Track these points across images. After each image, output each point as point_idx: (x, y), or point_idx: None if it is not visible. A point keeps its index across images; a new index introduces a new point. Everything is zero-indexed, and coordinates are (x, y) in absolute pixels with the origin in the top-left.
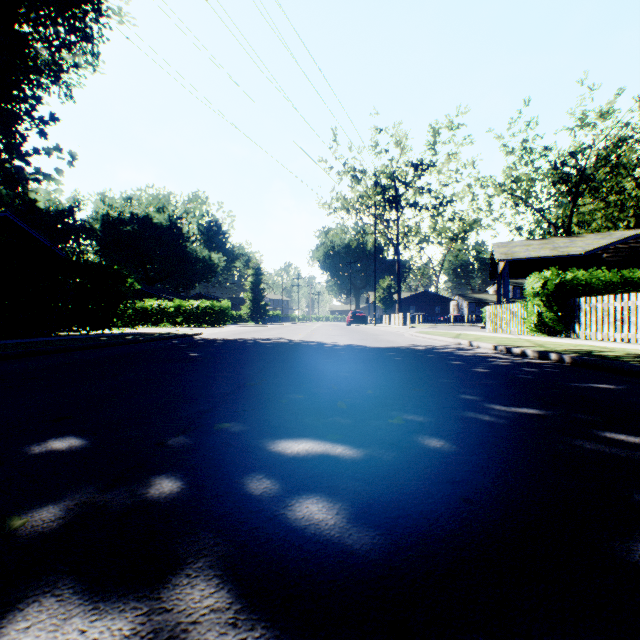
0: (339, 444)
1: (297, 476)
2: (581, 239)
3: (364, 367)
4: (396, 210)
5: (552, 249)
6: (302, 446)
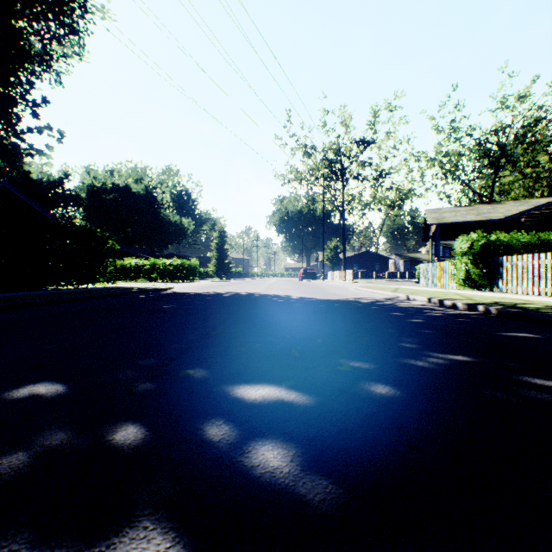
0: (293, 390)
1: (254, 422)
2: (502, 206)
3: (315, 318)
4: (342, 181)
5: (477, 214)
6: (259, 392)
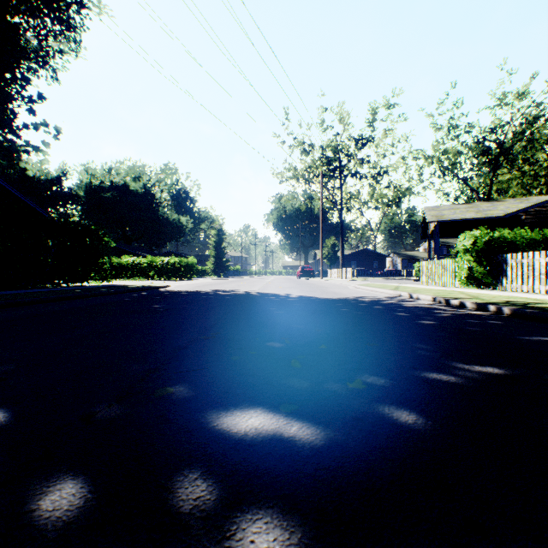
0: (294, 419)
1: (242, 475)
2: (502, 203)
3: (315, 319)
4: (340, 179)
5: (477, 212)
6: (251, 422)
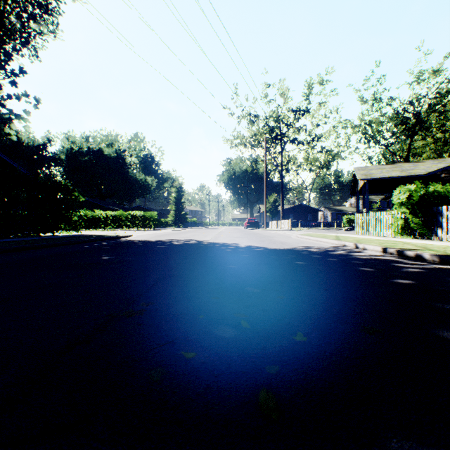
0: None
1: None
2: (422, 164)
3: (273, 277)
4: (280, 144)
5: (401, 171)
6: None
